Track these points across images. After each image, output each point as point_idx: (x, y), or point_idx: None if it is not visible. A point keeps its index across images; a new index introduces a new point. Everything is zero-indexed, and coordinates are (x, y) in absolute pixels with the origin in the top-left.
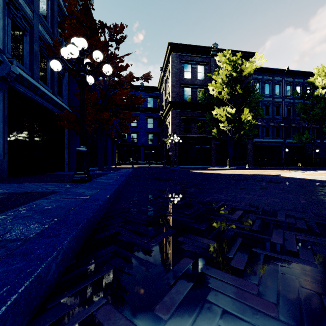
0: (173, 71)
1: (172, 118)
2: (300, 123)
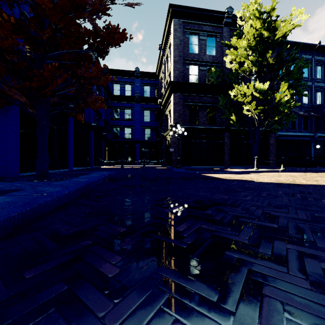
0: (176, 43)
1: (174, 104)
2: None
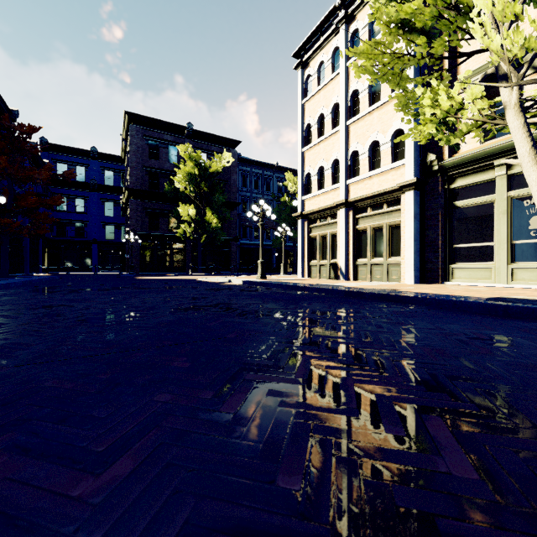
0: (133, 149)
1: (131, 210)
2: None
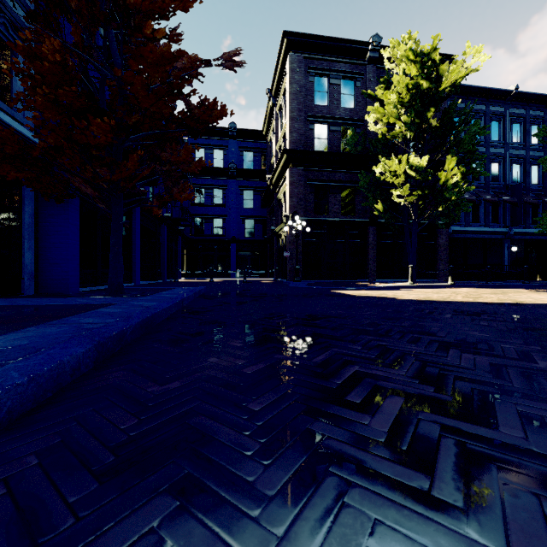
0: (293, 90)
1: (290, 184)
2: (540, 195)
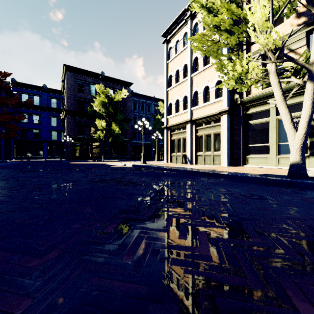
0: (68, 86)
1: (67, 122)
2: None
